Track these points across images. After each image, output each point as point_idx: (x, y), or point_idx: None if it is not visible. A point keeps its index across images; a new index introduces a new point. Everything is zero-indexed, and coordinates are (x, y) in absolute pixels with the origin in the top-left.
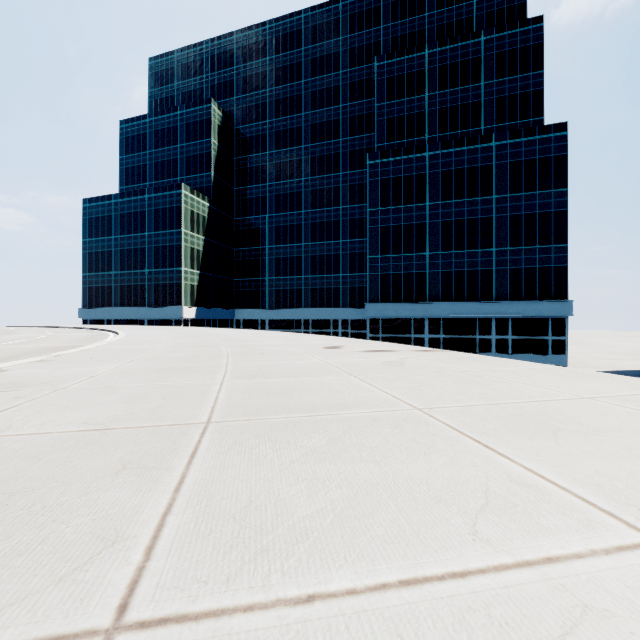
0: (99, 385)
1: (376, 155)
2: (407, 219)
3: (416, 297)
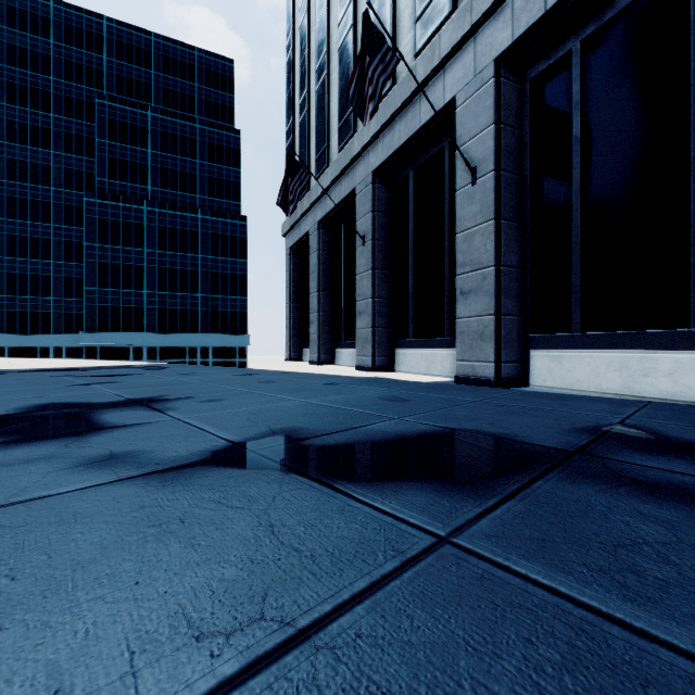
0: None
1: (94, 194)
2: (126, 259)
3: (135, 328)
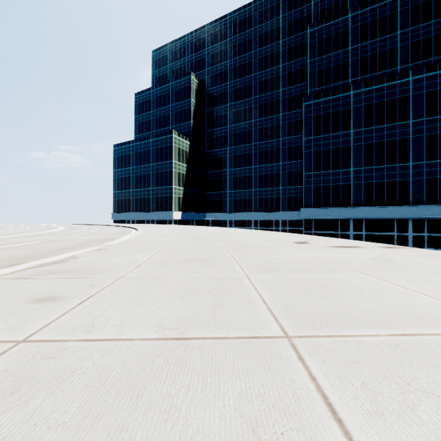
0: (147, 275)
1: (310, 98)
2: (335, 144)
3: (342, 203)
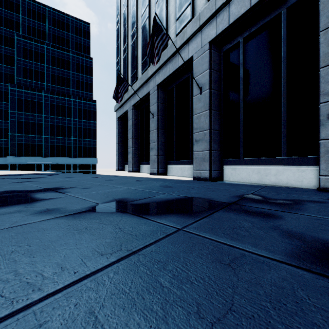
0: None
1: (15, 86)
2: (33, 120)
3: (37, 154)
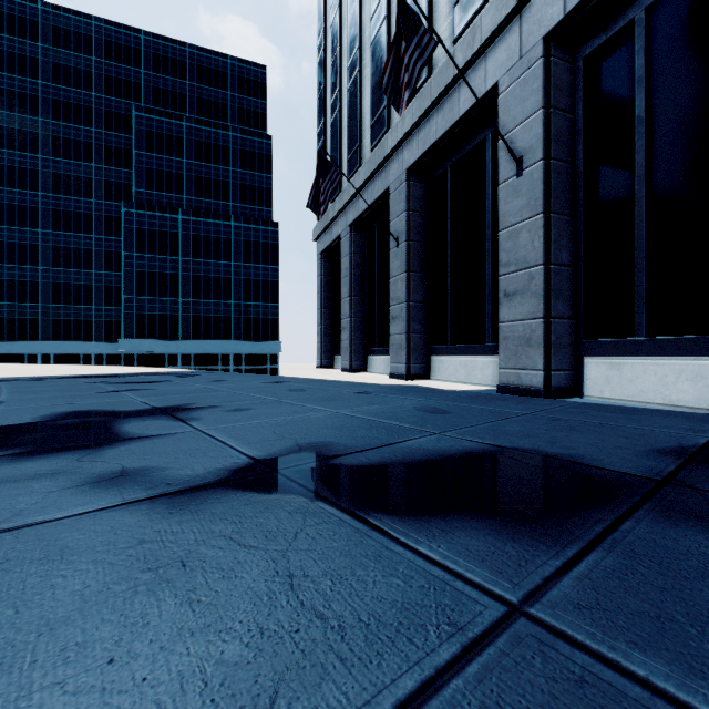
0: None
1: (132, 205)
2: (162, 268)
3: (171, 335)
